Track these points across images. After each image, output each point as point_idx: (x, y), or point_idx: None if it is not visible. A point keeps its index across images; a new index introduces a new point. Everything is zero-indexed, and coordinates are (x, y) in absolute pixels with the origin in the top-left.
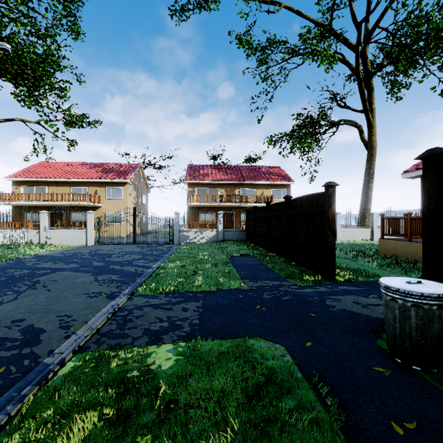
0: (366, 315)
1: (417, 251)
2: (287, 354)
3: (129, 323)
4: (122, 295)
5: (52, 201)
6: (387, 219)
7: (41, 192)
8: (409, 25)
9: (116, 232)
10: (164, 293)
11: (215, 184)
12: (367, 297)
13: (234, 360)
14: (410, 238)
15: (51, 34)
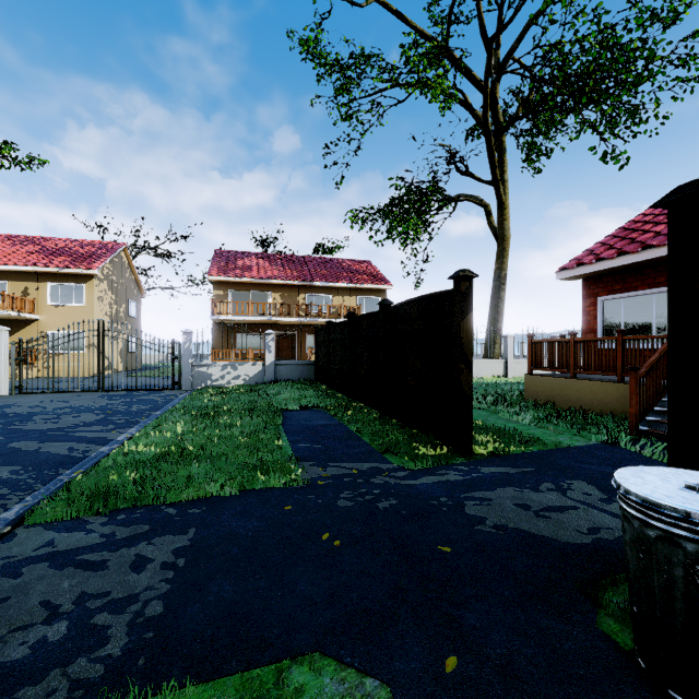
0: (551, 538)
1: (584, 394)
2: None
3: None
4: None
5: None
6: (539, 342)
7: None
8: (559, 52)
9: (71, 368)
10: (106, 513)
11: (264, 285)
12: (539, 491)
13: None
14: (573, 373)
15: None
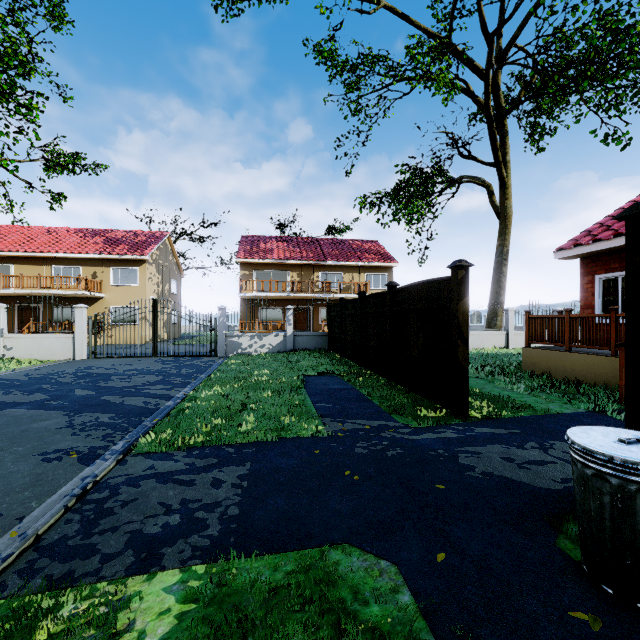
0: (528, 484)
1: (579, 366)
2: (403, 584)
3: (104, 519)
4: (108, 455)
5: (20, 289)
6: (536, 318)
7: (1, 274)
8: (560, 41)
9: (128, 337)
10: (185, 449)
11: (283, 265)
12: (523, 448)
13: (301, 608)
14: (569, 347)
15: (18, 20)
